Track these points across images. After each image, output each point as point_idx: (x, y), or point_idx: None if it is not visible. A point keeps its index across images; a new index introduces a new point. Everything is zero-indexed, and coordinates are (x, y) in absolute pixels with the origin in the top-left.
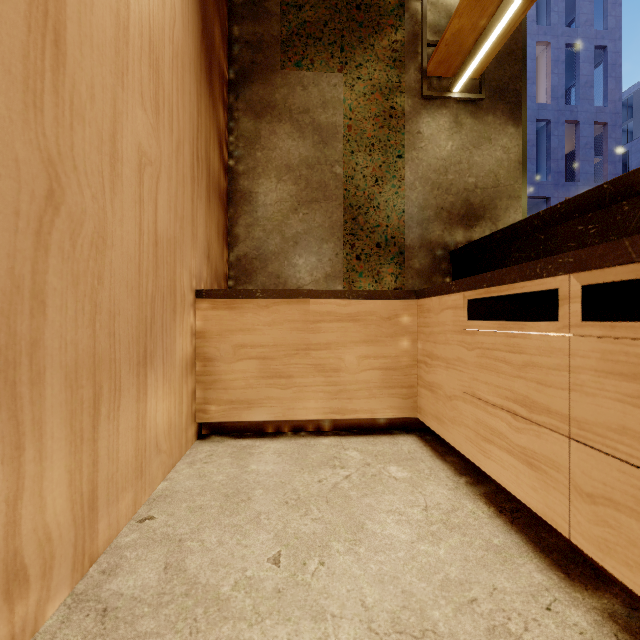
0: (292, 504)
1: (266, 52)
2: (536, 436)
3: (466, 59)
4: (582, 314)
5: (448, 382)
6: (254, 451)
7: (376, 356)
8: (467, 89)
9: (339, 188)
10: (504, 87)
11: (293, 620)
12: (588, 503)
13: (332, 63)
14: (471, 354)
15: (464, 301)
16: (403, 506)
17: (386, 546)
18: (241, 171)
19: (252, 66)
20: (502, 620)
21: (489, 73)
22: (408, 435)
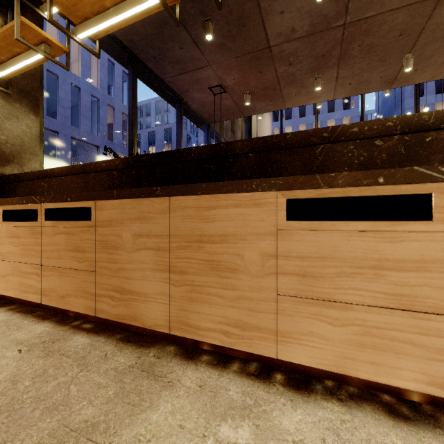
0: None
1: None
2: None
3: None
4: (3, 219)
5: None
6: None
7: None
8: (0, 81)
9: None
10: (28, 92)
11: None
12: (4, 278)
13: None
14: None
15: None
16: None
17: None
18: None
19: None
20: None
21: (17, 79)
22: None
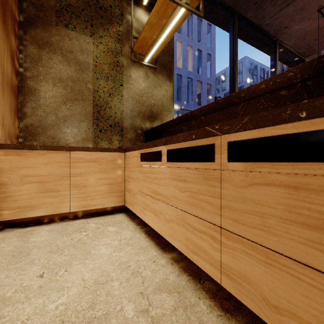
0: (54, 251)
1: (46, 13)
2: (157, 204)
3: (149, 49)
4: (167, 159)
5: (134, 188)
6: (34, 232)
7: (105, 178)
8: (151, 62)
9: (90, 95)
10: (165, 65)
11: (47, 295)
12: (168, 223)
13: (86, 31)
14: (141, 175)
15: (139, 154)
16: (110, 241)
17: (99, 257)
18: (28, 76)
19: (36, 18)
20: (137, 269)
21: (160, 57)
22: (121, 213)
